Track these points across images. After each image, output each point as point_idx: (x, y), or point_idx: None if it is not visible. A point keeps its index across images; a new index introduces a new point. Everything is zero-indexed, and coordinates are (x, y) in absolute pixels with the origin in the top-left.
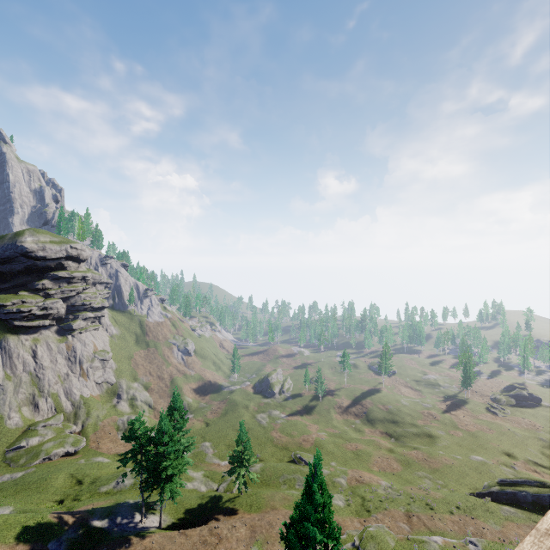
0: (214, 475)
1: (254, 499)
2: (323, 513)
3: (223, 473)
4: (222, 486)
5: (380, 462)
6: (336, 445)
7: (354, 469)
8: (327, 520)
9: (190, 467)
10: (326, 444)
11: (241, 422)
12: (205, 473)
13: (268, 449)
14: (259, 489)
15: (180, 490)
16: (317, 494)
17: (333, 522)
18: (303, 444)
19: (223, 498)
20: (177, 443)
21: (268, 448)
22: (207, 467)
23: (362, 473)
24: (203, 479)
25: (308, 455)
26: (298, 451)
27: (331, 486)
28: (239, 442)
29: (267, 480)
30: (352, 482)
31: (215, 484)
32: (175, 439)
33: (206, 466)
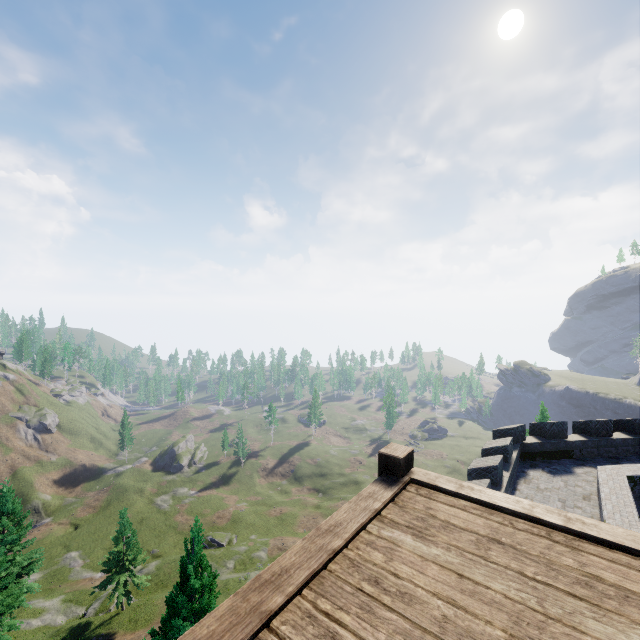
0: (81, 596)
1: (143, 611)
2: (202, 600)
3: (96, 588)
4: (92, 608)
5: (306, 522)
6: (258, 514)
7: (277, 537)
8: (207, 607)
9: (40, 596)
10: (246, 516)
11: (123, 511)
12: (67, 596)
13: (170, 539)
14: (151, 595)
15: (18, 634)
16: (193, 577)
17: (214, 607)
18: (218, 522)
19: (93, 624)
20: (5, 564)
21: (170, 538)
22: (71, 588)
23: (285, 539)
24: (61, 606)
25: (223, 533)
26: (210, 532)
27: (248, 564)
28: (119, 539)
29: (165, 580)
30: (274, 552)
31: (82, 608)
32: (2, 559)
33: (70, 586)
